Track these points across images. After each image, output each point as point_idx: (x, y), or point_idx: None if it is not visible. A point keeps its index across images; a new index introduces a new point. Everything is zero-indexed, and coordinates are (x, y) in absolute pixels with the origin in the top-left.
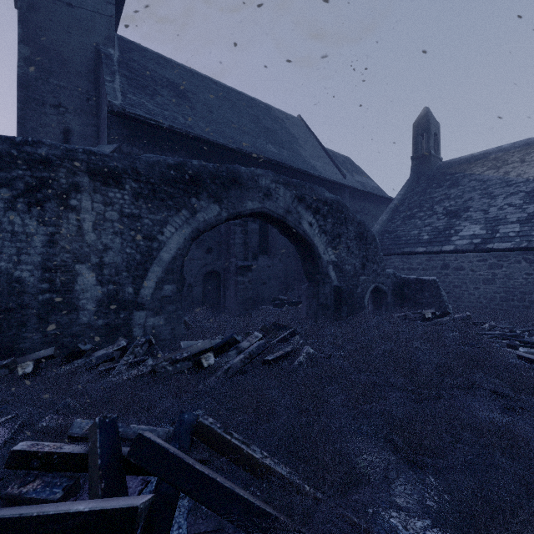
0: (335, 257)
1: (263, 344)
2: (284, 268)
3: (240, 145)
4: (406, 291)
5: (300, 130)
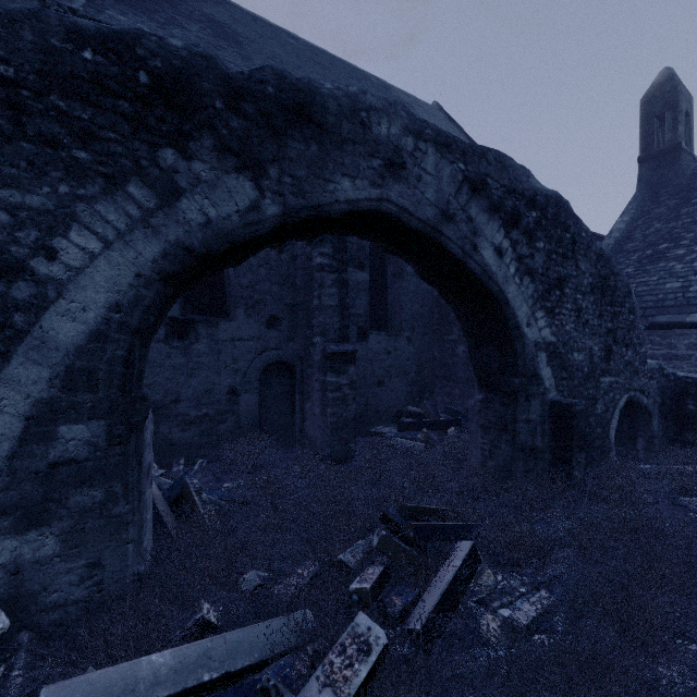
0: (550, 333)
1: None
2: (417, 354)
3: None
4: (693, 408)
5: (439, 122)
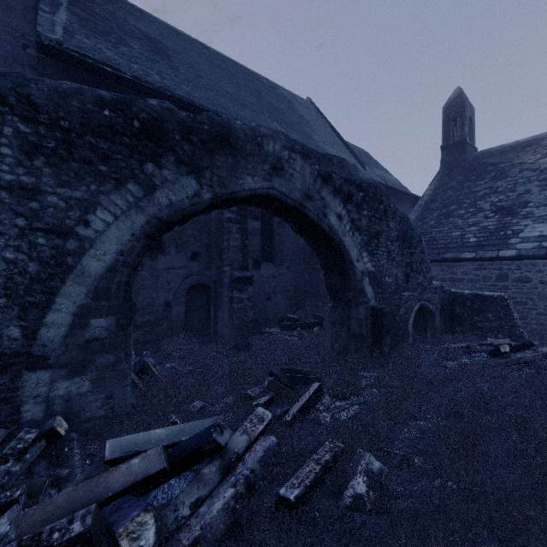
0: (371, 265)
1: (274, 447)
2: (294, 278)
3: (237, 118)
4: (459, 311)
5: (311, 113)
